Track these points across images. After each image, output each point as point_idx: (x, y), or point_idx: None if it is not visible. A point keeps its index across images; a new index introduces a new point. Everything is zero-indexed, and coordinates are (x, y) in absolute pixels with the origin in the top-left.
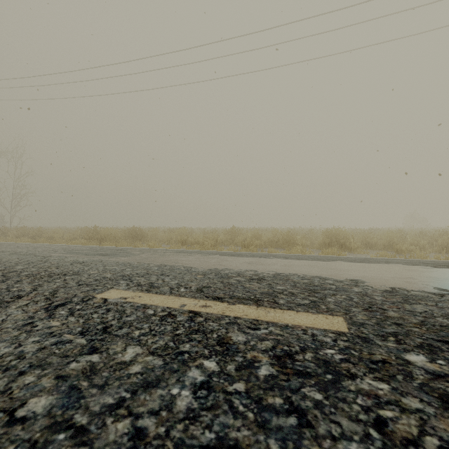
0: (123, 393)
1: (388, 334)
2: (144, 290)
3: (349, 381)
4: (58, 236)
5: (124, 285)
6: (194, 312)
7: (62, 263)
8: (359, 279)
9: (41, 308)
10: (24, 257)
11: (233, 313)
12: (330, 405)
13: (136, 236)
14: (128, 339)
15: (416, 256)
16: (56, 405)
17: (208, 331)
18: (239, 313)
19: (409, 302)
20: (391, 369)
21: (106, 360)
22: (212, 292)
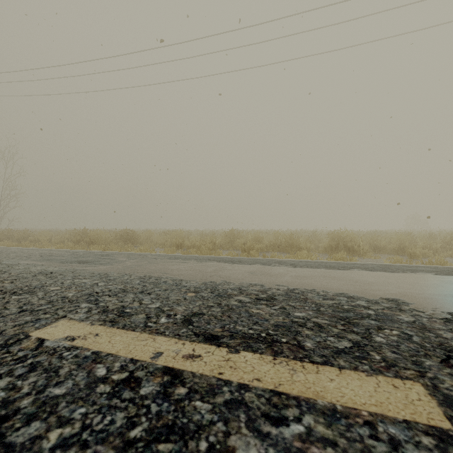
0: None
1: None
2: (107, 322)
3: None
4: (45, 239)
5: (83, 312)
6: (172, 372)
7: (24, 274)
8: (398, 298)
9: None
10: None
11: (236, 375)
12: None
13: (128, 239)
14: None
15: (435, 262)
16: None
17: (191, 430)
18: (246, 373)
19: None
20: None
21: None
22: (205, 324)
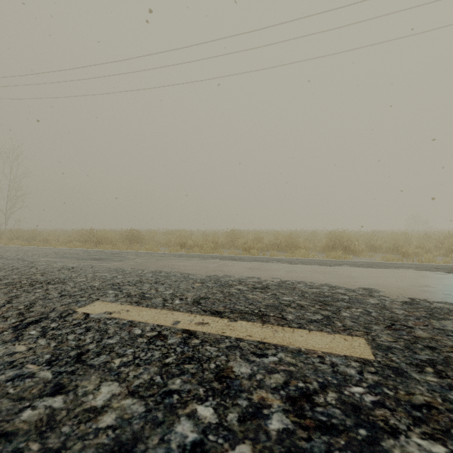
0: None
1: (423, 363)
2: (133, 303)
3: (391, 440)
4: (53, 238)
5: (112, 296)
6: (189, 332)
7: (49, 269)
8: (372, 288)
9: (10, 326)
10: (11, 262)
11: (234, 333)
12: None
13: (134, 239)
14: (104, 372)
15: (424, 260)
16: None
17: (205, 359)
18: (242, 332)
19: (435, 316)
20: (441, 419)
21: (71, 406)
22: (211, 304)
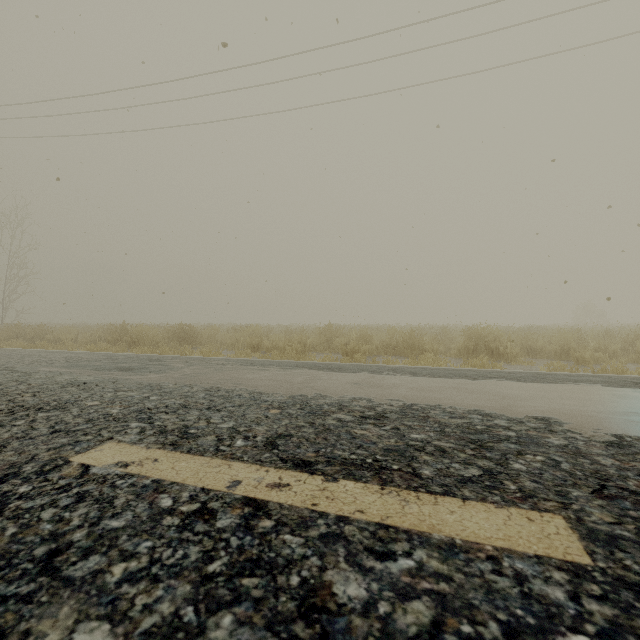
0: None
1: None
2: (167, 445)
3: None
4: (68, 337)
5: (135, 433)
6: (255, 503)
7: (48, 385)
8: (550, 417)
9: None
10: None
11: (334, 507)
12: None
13: (185, 338)
14: (88, 597)
15: (610, 369)
16: None
17: (280, 564)
18: (347, 505)
19: None
20: None
21: None
22: (294, 447)
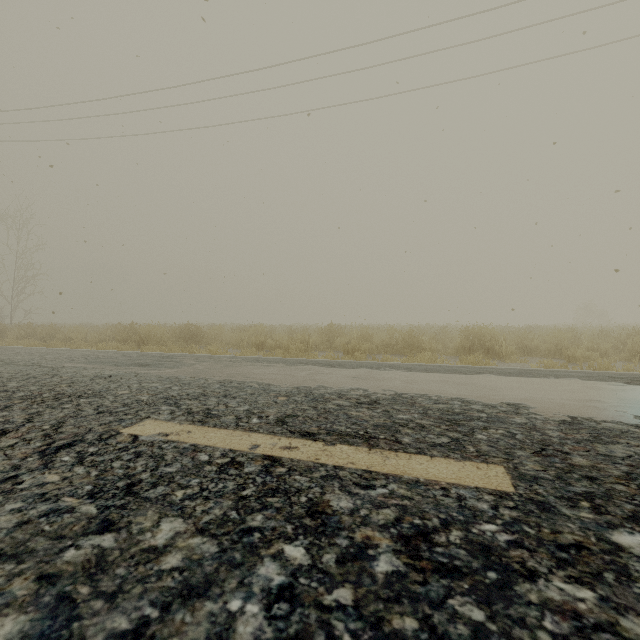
0: (146, 610)
1: (578, 497)
2: (196, 422)
3: (527, 584)
4: (79, 336)
5: (167, 414)
6: (272, 458)
7: (78, 378)
8: (520, 403)
9: (34, 451)
10: (24, 368)
11: (332, 460)
12: (500, 632)
13: (191, 337)
14: (164, 506)
15: (597, 366)
16: (29, 635)
17: (293, 491)
18: (342, 459)
19: (601, 440)
20: (592, 560)
21: (124, 545)
22: (301, 424)
